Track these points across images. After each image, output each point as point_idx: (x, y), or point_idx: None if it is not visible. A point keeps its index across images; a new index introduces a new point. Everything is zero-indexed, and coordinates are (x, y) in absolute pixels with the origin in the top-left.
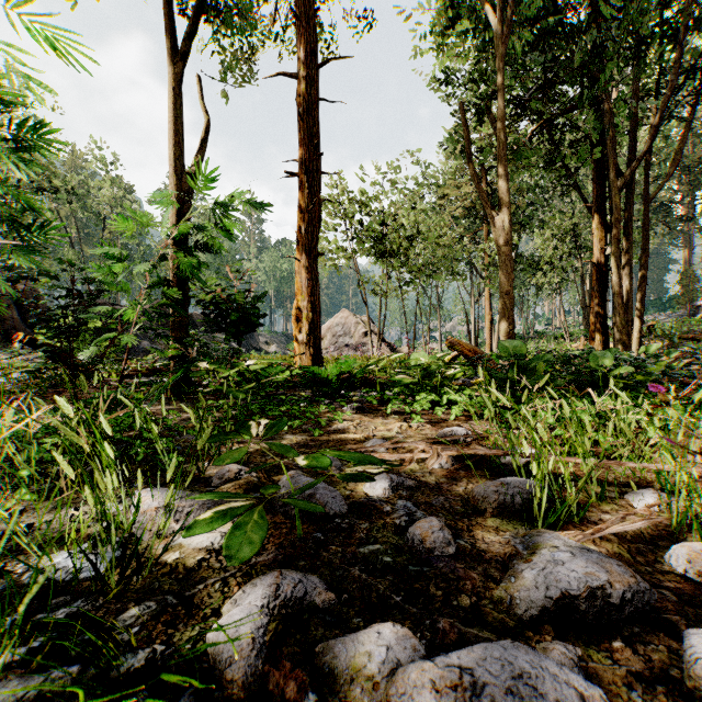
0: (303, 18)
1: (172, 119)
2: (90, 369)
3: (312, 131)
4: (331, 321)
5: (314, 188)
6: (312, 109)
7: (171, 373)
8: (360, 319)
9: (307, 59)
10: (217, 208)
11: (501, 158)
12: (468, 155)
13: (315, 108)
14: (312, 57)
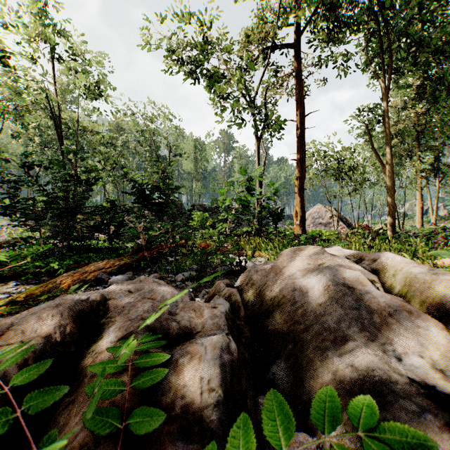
0: (298, 100)
1: (258, 158)
2: (230, 233)
3: (301, 143)
4: (311, 210)
5: (302, 164)
6: (301, 134)
7: (257, 235)
8: (328, 209)
9: (299, 116)
10: (276, 191)
11: (389, 144)
12: (372, 144)
13: (303, 133)
14: (301, 114)
